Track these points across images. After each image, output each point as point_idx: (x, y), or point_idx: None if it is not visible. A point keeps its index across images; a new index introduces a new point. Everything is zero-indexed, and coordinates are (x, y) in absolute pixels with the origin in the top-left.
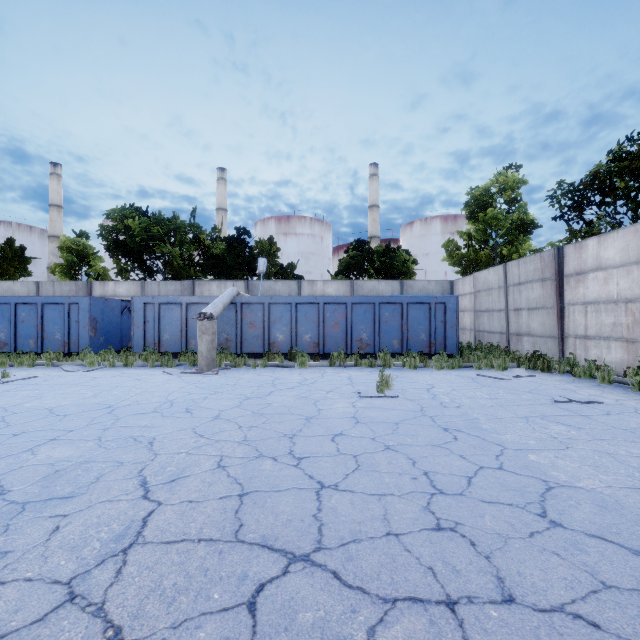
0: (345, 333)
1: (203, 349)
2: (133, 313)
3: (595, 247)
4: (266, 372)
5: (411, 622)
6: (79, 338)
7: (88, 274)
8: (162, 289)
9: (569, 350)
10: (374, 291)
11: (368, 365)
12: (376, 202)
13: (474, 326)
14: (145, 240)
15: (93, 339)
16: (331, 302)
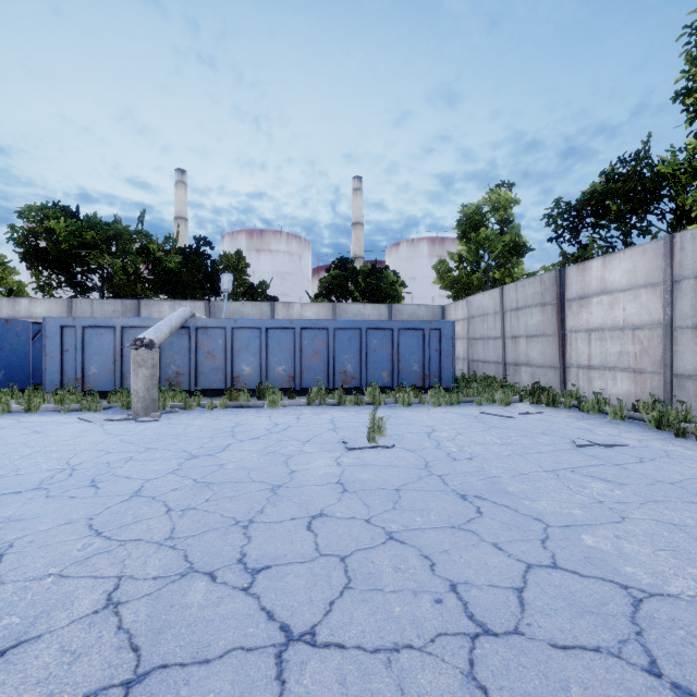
0: (326, 364)
1: (139, 387)
2: (45, 339)
3: (600, 269)
4: (225, 415)
5: None
6: None
7: None
8: (96, 310)
9: (571, 381)
10: (359, 316)
11: (354, 403)
12: (360, 219)
13: (468, 355)
14: (74, 248)
15: None
16: (310, 327)
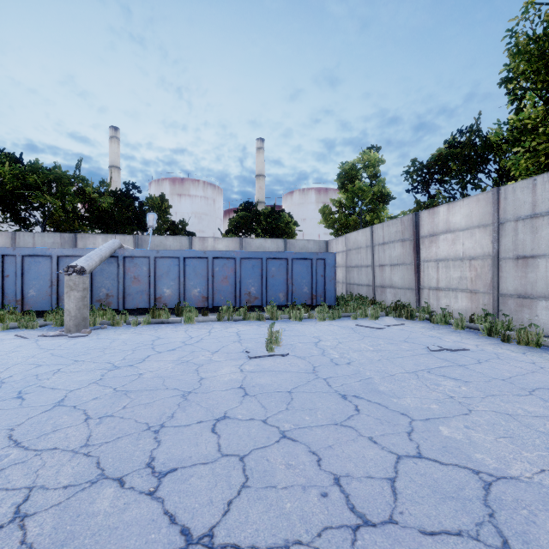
0: (234, 287)
1: (71, 307)
2: None
3: (445, 213)
4: (148, 330)
5: None
6: None
7: None
8: (38, 241)
9: (424, 300)
10: (261, 248)
11: (256, 318)
12: (262, 172)
13: (346, 280)
14: (18, 188)
15: None
16: (220, 257)
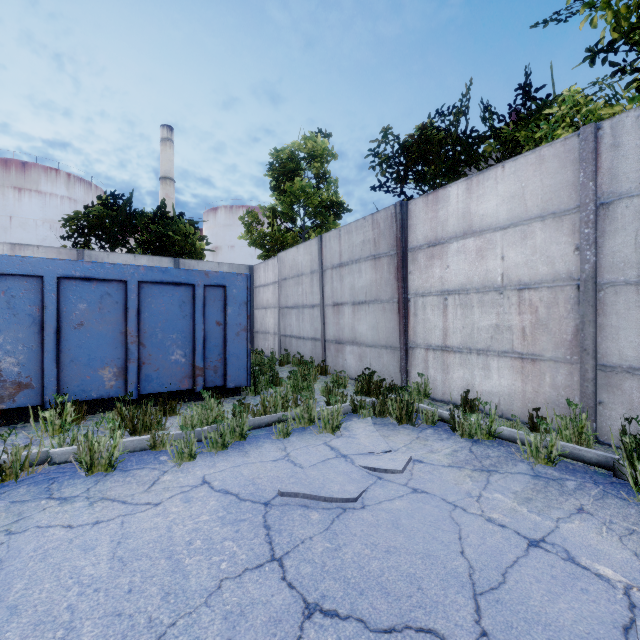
0: None
1: None
2: None
3: (462, 197)
4: None
5: None
6: None
7: None
8: None
9: (417, 369)
10: None
11: None
12: (170, 174)
13: (279, 329)
14: None
15: None
16: None
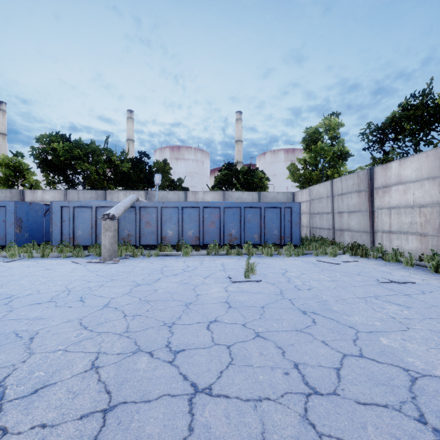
0: (219, 229)
1: (106, 243)
2: (52, 214)
3: (397, 168)
4: (157, 260)
5: None
6: (6, 234)
7: (23, 185)
8: (81, 196)
9: (378, 241)
10: (240, 199)
11: (236, 254)
12: (240, 138)
13: (309, 224)
14: (68, 159)
15: (18, 235)
16: (208, 206)
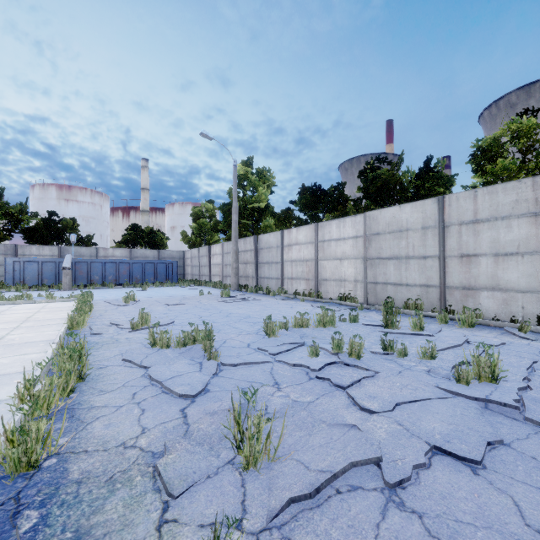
0: (129, 275)
1: (67, 281)
2: (6, 266)
3: (215, 248)
4: (97, 290)
5: (143, 296)
6: None
7: None
8: None
9: (212, 279)
10: (144, 255)
11: (140, 287)
12: (147, 186)
13: (191, 272)
14: None
15: None
16: (123, 262)
